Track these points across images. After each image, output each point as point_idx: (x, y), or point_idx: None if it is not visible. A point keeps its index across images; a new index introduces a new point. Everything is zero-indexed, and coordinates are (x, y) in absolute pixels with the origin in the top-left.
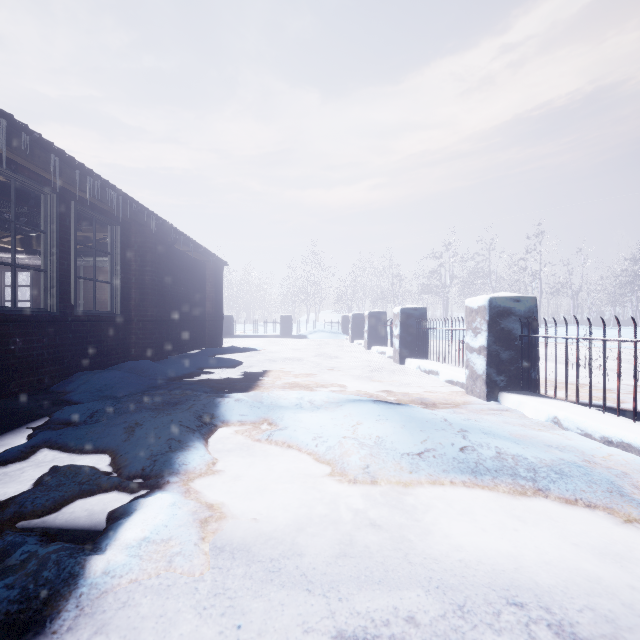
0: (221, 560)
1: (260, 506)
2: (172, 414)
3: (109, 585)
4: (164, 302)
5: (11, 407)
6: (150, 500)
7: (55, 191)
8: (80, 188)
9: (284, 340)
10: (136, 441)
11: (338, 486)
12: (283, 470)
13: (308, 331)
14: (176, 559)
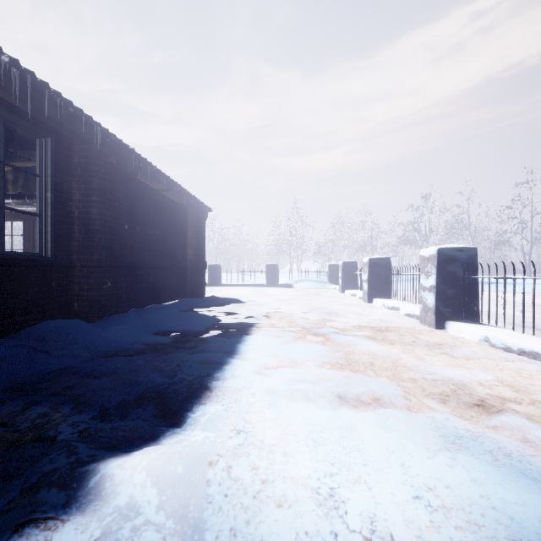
0: None
1: None
2: None
3: None
4: (121, 244)
5: None
6: None
7: None
8: None
9: (270, 289)
10: None
11: None
12: None
13: (293, 280)
14: None
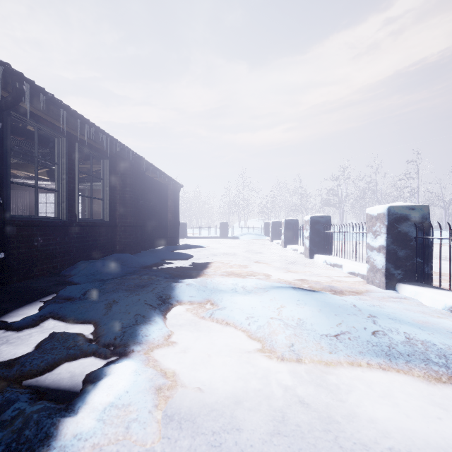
0: (170, 430)
1: (204, 377)
2: (140, 295)
3: (75, 449)
4: (139, 213)
5: (33, 285)
6: (117, 368)
7: (64, 135)
8: (81, 133)
9: (222, 240)
10: (112, 315)
11: (268, 361)
12: (222, 344)
13: (239, 234)
14: (132, 426)
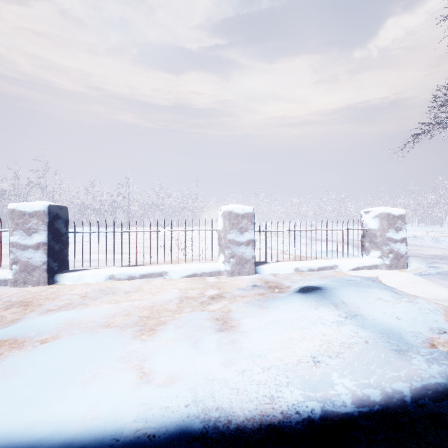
0: None
1: None
2: None
3: None
4: None
5: None
6: None
7: None
8: None
9: None
10: None
11: None
12: None
13: None
14: None
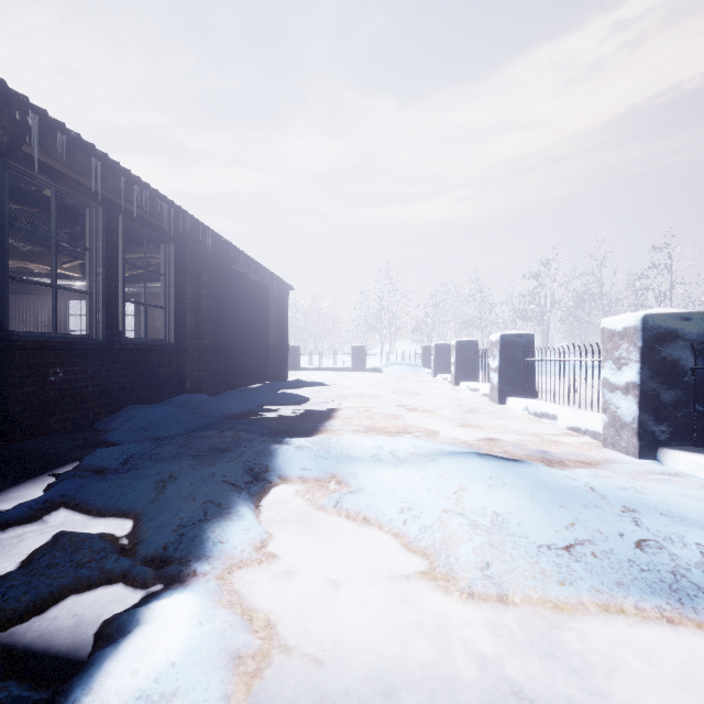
0: None
1: (323, 630)
2: (216, 465)
3: None
4: (222, 329)
5: (46, 447)
6: (159, 611)
7: (101, 203)
8: (127, 199)
9: (356, 374)
10: (165, 503)
11: (444, 599)
12: (358, 560)
13: (383, 364)
14: None
